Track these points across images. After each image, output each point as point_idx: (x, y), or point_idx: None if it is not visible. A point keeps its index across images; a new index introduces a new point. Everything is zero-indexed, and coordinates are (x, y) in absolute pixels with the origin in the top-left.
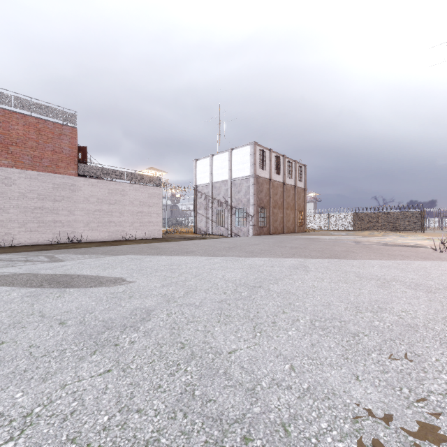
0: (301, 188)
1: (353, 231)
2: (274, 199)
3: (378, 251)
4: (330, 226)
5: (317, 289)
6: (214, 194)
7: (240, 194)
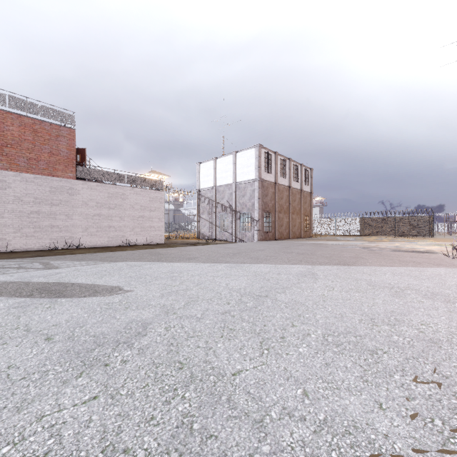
0: (307, 192)
1: (361, 236)
2: (280, 203)
3: (389, 257)
4: (336, 231)
5: (327, 299)
6: (217, 198)
7: (245, 198)
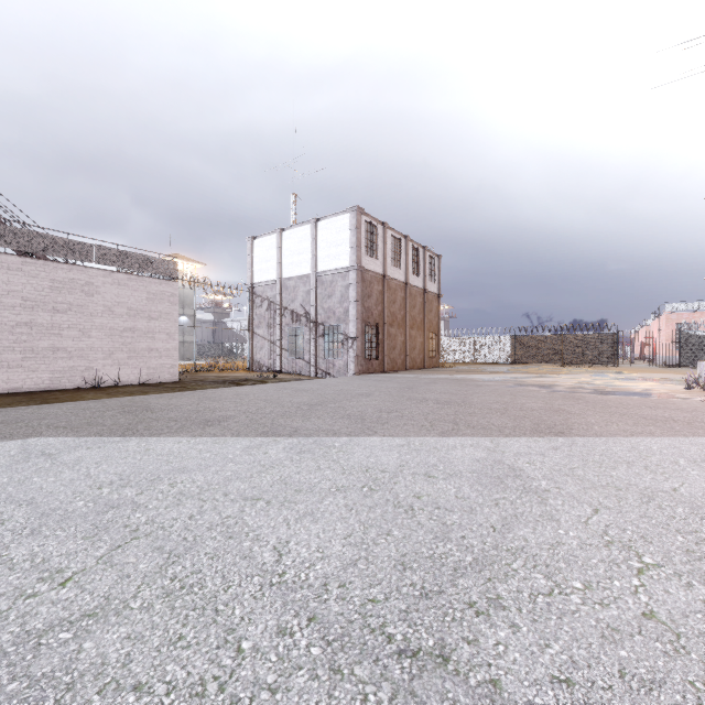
0: (433, 294)
1: (513, 365)
2: (391, 310)
3: (613, 409)
4: (475, 357)
5: None
6: (284, 300)
7: (332, 300)
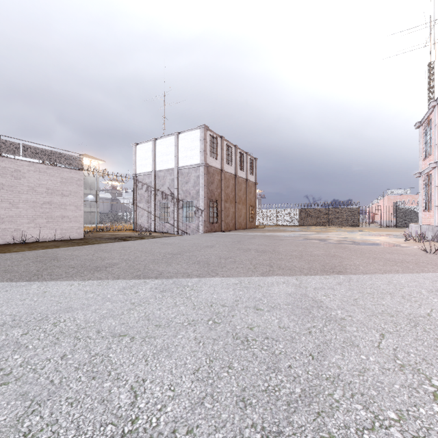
0: (252, 182)
1: (300, 226)
2: (226, 192)
3: (368, 255)
4: (277, 222)
5: None
6: (157, 185)
7: (188, 185)
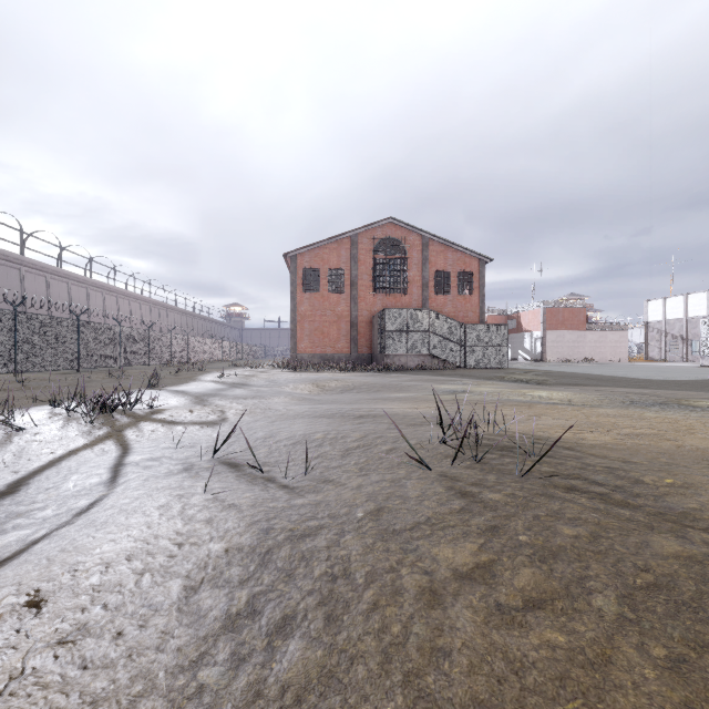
0: None
1: None
2: None
3: None
4: None
5: None
6: (667, 329)
7: (696, 330)
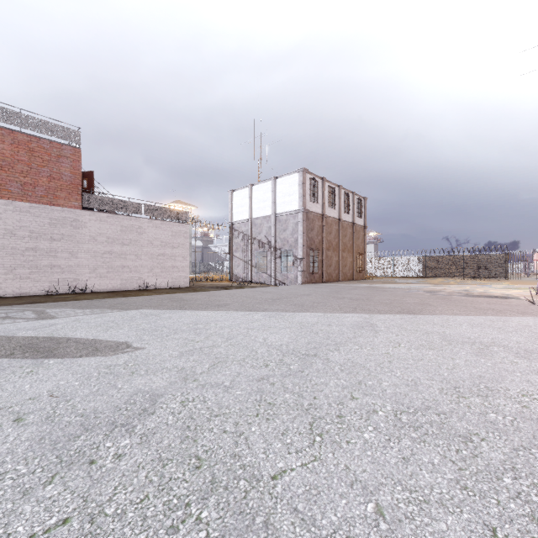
0: (360, 226)
1: (423, 278)
2: (328, 239)
3: (461, 304)
4: (394, 272)
5: (394, 359)
6: (254, 233)
7: (286, 233)
